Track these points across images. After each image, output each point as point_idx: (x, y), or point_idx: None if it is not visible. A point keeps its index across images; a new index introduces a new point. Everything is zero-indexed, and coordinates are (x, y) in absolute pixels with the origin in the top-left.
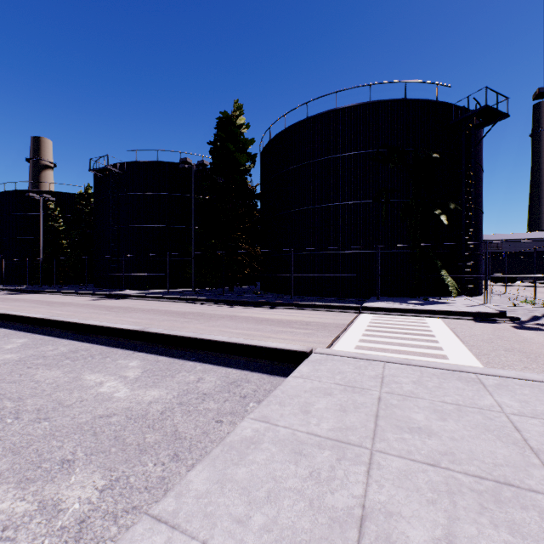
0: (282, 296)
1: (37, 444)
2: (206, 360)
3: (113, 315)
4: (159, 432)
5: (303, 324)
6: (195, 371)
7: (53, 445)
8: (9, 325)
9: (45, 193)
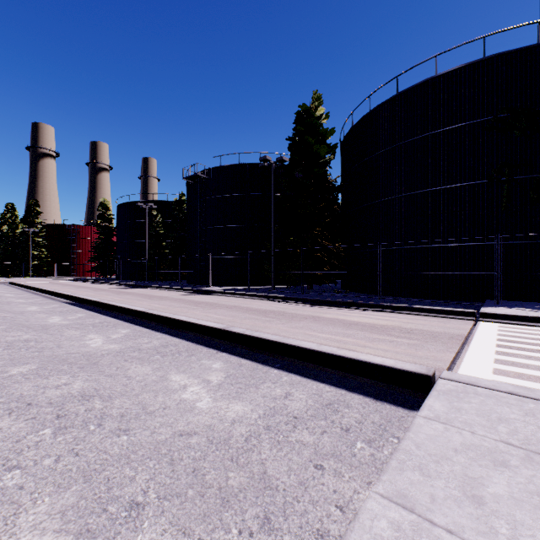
0: (367, 296)
1: (110, 469)
2: (293, 369)
3: (200, 311)
4: (244, 470)
5: (403, 331)
6: (280, 382)
7: (125, 475)
8: (119, 315)
9: (150, 202)
